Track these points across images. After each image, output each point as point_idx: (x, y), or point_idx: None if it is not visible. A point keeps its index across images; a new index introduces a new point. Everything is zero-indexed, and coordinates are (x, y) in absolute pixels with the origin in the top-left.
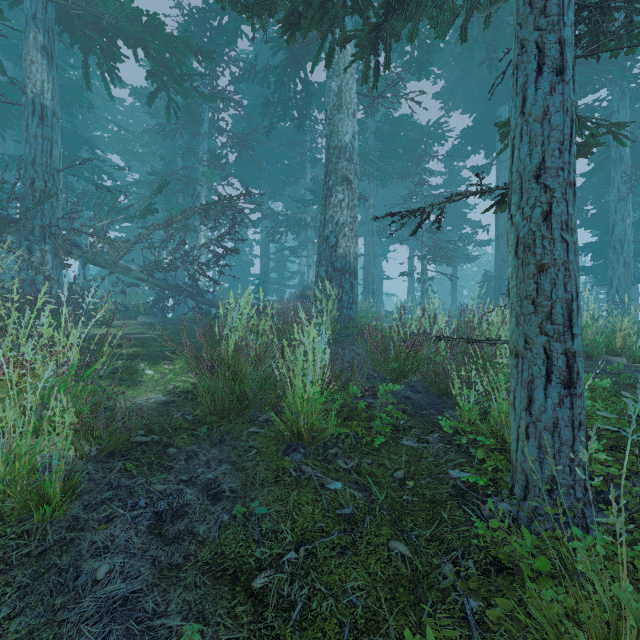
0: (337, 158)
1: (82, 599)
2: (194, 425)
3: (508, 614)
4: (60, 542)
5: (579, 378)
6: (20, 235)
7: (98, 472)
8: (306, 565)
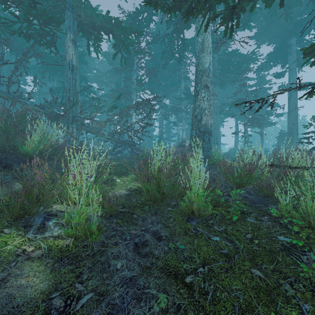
0: (201, 76)
1: (113, 276)
2: (142, 205)
3: None
4: (99, 251)
5: None
6: (64, 121)
7: (107, 223)
8: (209, 275)
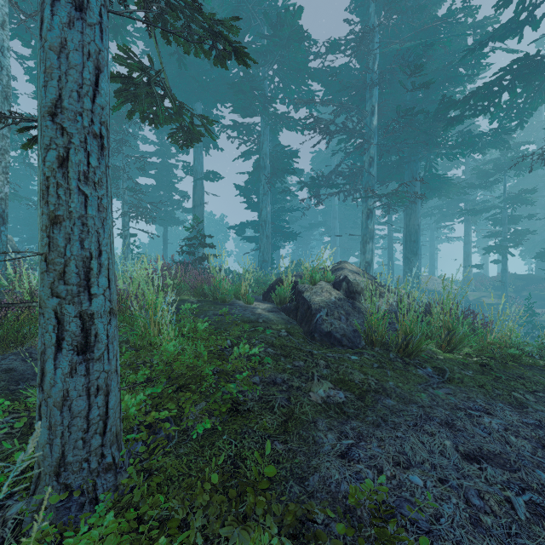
0: None
1: None
2: None
3: None
4: None
5: (98, 340)
6: None
7: None
8: None
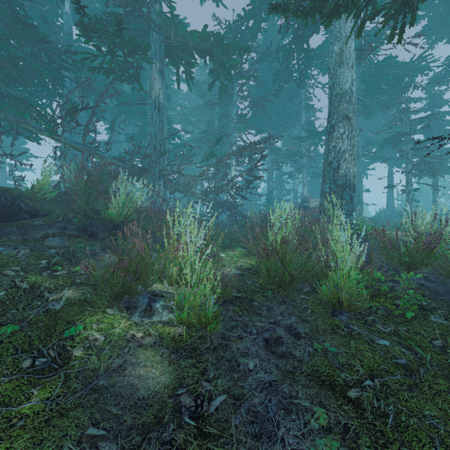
0: (339, 102)
1: (247, 377)
2: (262, 290)
3: None
4: (220, 345)
5: None
6: (149, 177)
7: (222, 310)
8: (383, 391)
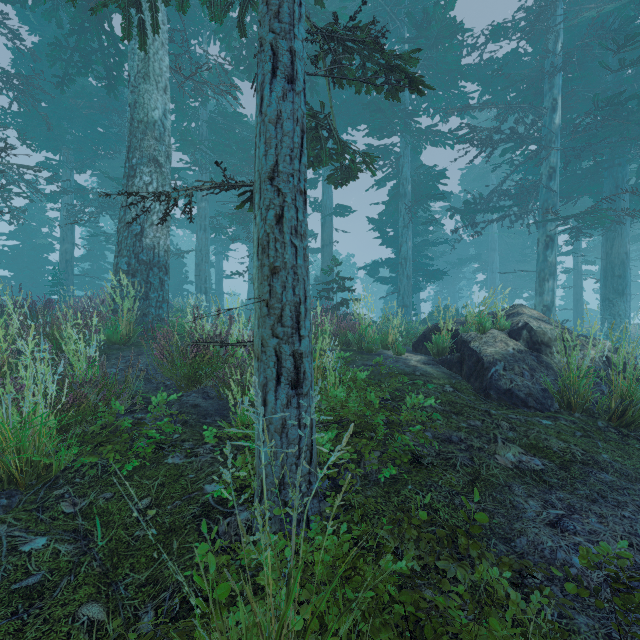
0: (143, 134)
1: None
2: None
3: None
4: None
5: (306, 378)
6: None
7: None
8: None
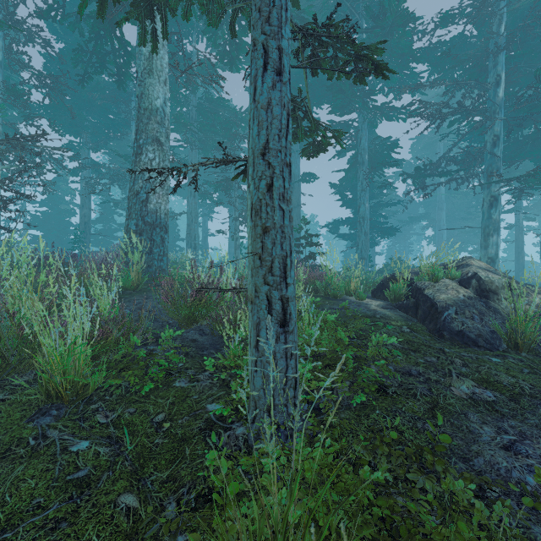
0: (148, 119)
1: None
2: None
3: (208, 540)
4: None
5: (291, 318)
6: None
7: None
8: None
